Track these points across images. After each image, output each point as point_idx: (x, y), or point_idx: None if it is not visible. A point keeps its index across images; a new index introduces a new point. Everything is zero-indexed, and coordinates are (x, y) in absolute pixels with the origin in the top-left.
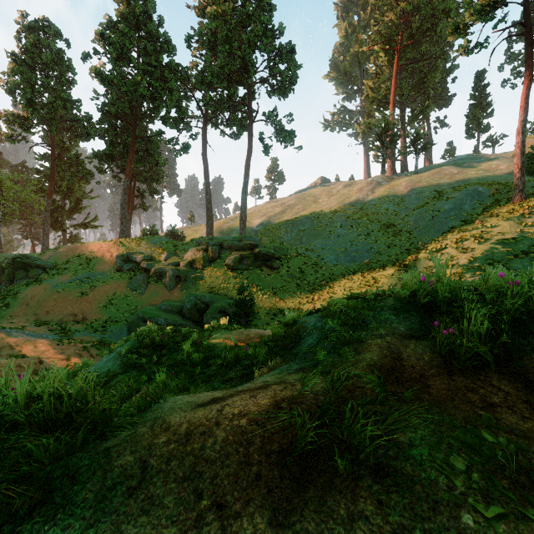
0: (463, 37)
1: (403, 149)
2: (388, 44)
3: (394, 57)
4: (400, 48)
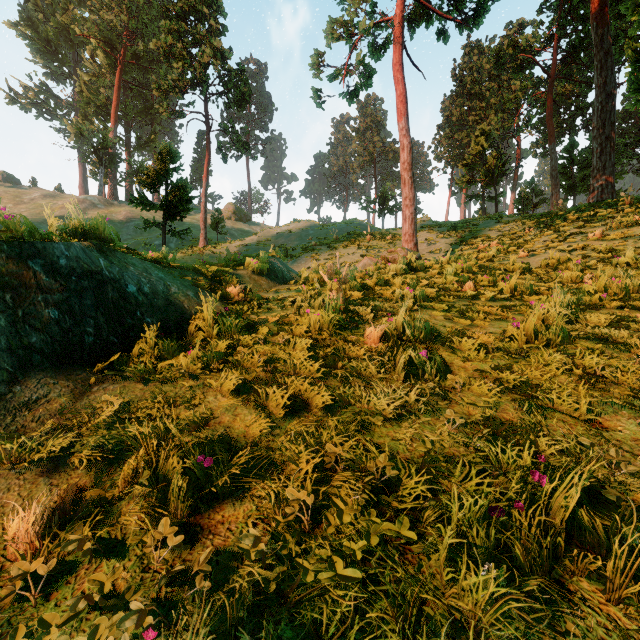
0: (164, 99)
1: (126, 176)
2: (109, 47)
3: (117, 66)
4: (124, 62)
